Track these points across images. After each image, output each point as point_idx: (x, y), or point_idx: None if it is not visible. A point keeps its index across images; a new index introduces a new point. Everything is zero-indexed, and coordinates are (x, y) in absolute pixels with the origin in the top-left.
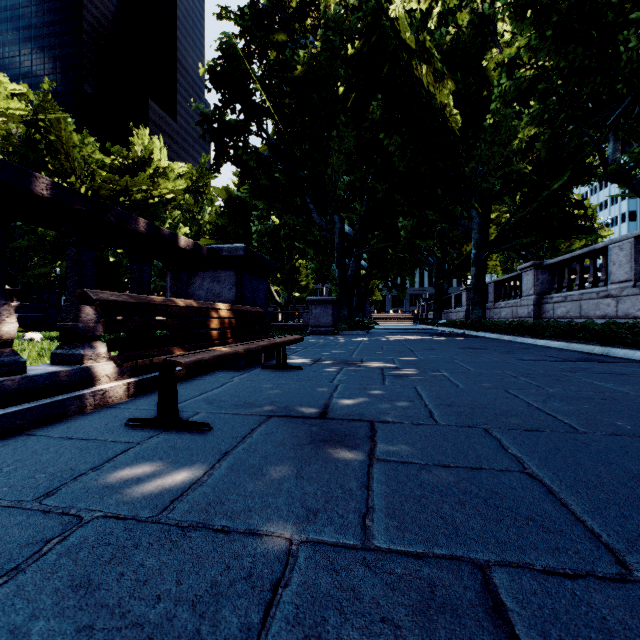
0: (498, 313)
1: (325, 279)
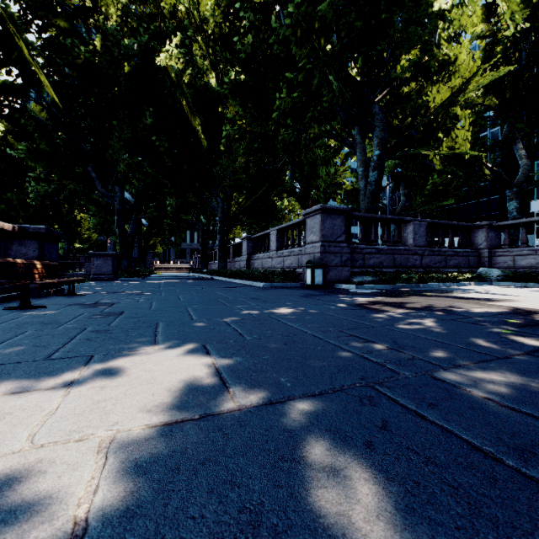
0: (234, 265)
1: (109, 232)
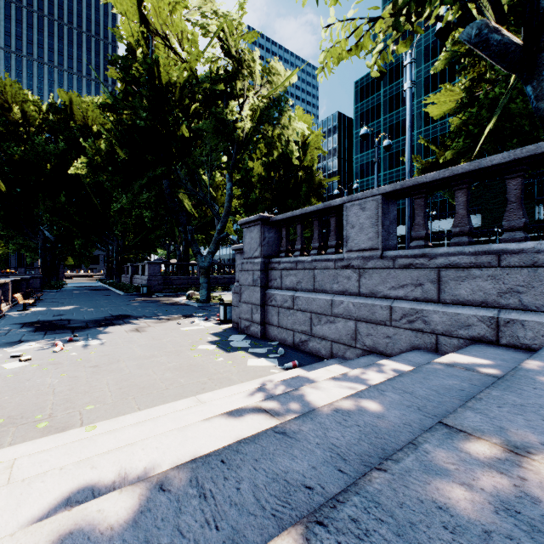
0: (127, 279)
1: None
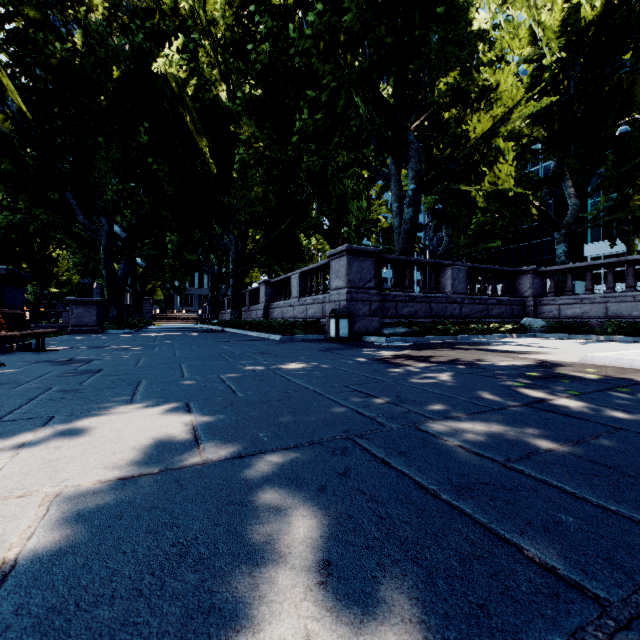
0: (250, 314)
1: (95, 274)
